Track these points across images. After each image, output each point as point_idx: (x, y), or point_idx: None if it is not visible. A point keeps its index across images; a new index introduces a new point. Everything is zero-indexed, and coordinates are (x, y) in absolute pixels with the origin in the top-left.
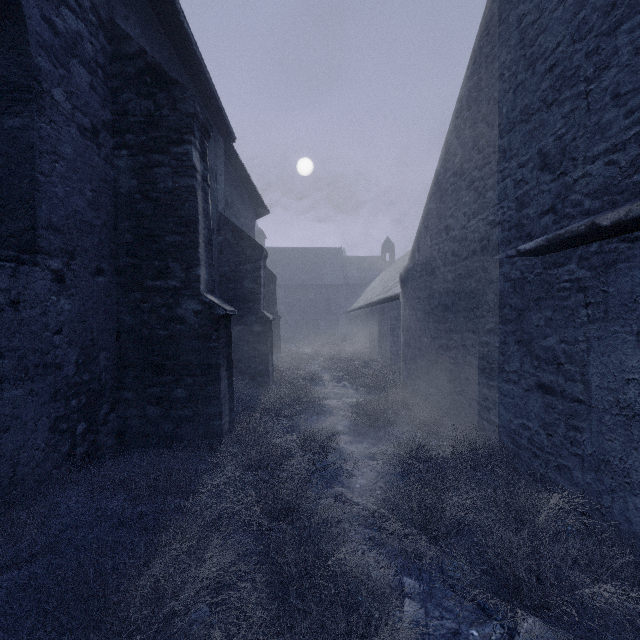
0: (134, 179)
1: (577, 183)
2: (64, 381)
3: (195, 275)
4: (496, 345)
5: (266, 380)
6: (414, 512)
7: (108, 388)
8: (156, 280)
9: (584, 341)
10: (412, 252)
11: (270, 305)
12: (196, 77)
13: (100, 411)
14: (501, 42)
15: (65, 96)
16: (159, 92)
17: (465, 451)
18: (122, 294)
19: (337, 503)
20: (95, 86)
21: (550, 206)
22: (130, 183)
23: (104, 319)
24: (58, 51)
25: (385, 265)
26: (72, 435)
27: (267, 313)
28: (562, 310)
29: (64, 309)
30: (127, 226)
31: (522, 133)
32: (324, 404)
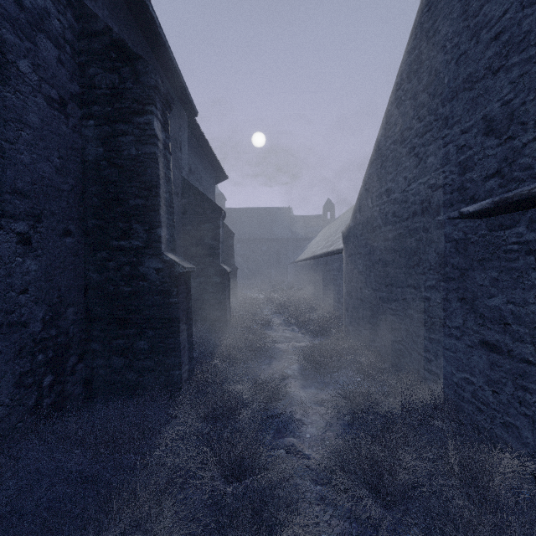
0: (100, 147)
1: (527, 147)
2: (30, 338)
3: (156, 236)
4: (437, 301)
5: (224, 325)
6: (366, 472)
7: (76, 340)
8: (121, 240)
9: (535, 303)
10: (354, 212)
11: (228, 257)
12: (161, 57)
13: (68, 363)
14: (443, 16)
15: (31, 68)
16: (123, 66)
17: (409, 402)
18: (89, 253)
19: (289, 458)
20: (63, 60)
21: (496, 170)
22: (97, 151)
23: (72, 277)
24: (24, 25)
25: (326, 222)
26: (38, 388)
27: (225, 266)
28: (509, 271)
29: (30, 269)
30: (94, 190)
31: (465, 100)
32: (275, 348)
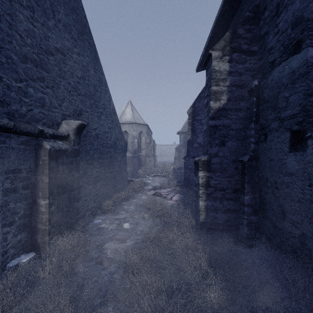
0: None
1: None
2: None
3: None
4: None
5: None
6: None
7: None
8: None
9: None
10: None
11: None
12: None
13: None
14: None
15: None
16: None
17: None
18: None
19: None
20: None
21: None
22: None
23: None
24: None
25: None
26: None
27: None
28: None
29: None
30: None
31: None
32: None
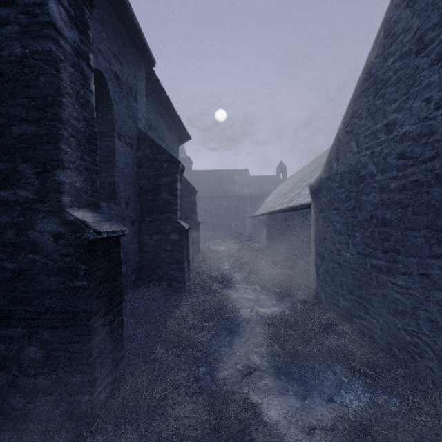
0: None
1: None
2: None
3: (54, 182)
4: None
5: (182, 286)
6: None
7: None
8: (0, 189)
9: None
10: (328, 162)
11: (191, 213)
12: None
13: None
14: None
15: None
16: None
17: None
18: None
19: None
20: None
21: None
22: None
23: None
24: None
25: (279, 182)
26: None
27: (183, 222)
28: None
29: None
30: None
31: None
32: (237, 315)
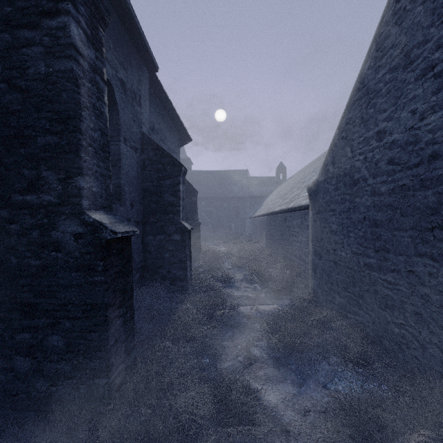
0: None
1: None
2: None
3: (75, 187)
4: None
5: (184, 284)
6: None
7: None
8: (26, 194)
9: None
10: (324, 165)
11: (192, 214)
12: None
13: None
14: None
15: None
16: None
17: None
18: None
19: None
20: None
21: None
22: None
23: None
24: None
25: (279, 182)
26: None
27: (186, 223)
28: None
29: None
30: None
31: None
32: (238, 312)
